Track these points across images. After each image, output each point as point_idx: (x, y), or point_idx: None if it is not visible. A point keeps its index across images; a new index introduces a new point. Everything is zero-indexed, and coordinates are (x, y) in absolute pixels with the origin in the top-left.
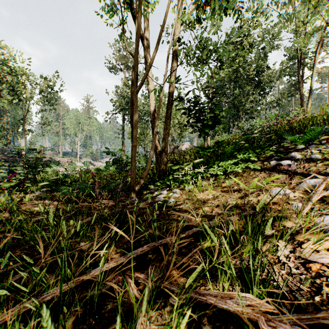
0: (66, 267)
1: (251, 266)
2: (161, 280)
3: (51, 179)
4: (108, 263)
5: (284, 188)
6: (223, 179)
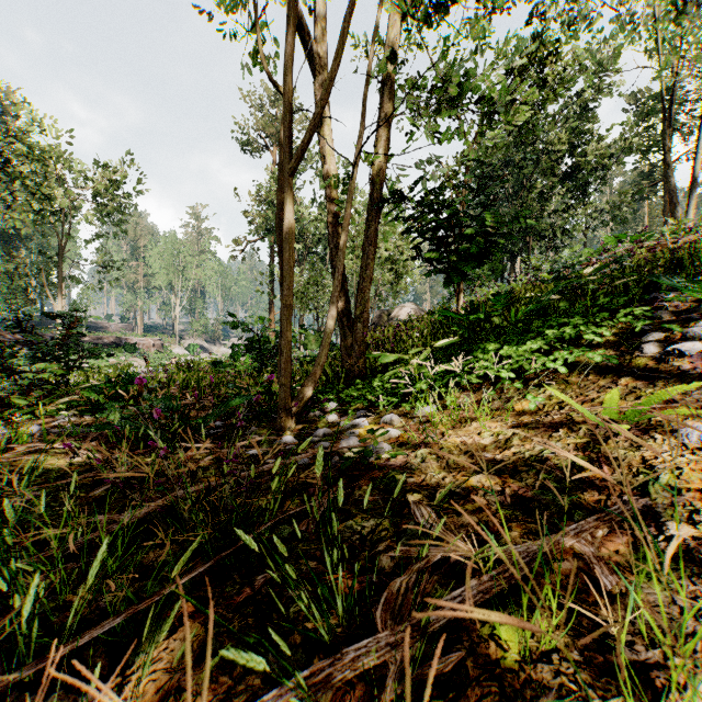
0: None
1: None
2: None
3: (83, 387)
4: None
5: None
6: (515, 389)
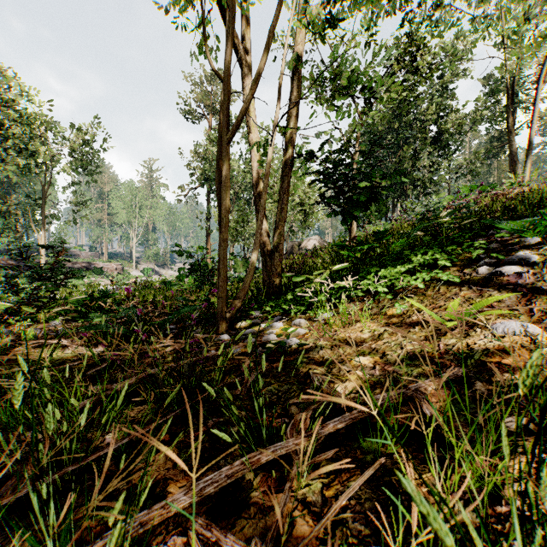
0: (50, 513)
1: None
2: None
3: (73, 299)
4: (147, 510)
5: (518, 320)
6: (388, 300)
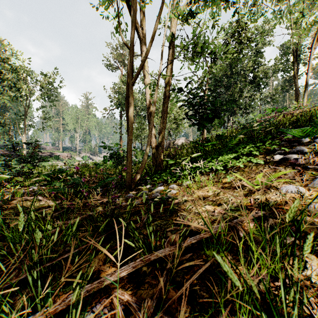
0: (38, 287)
1: (284, 300)
2: (158, 310)
3: (44, 174)
4: (90, 284)
5: (294, 185)
6: (223, 174)
